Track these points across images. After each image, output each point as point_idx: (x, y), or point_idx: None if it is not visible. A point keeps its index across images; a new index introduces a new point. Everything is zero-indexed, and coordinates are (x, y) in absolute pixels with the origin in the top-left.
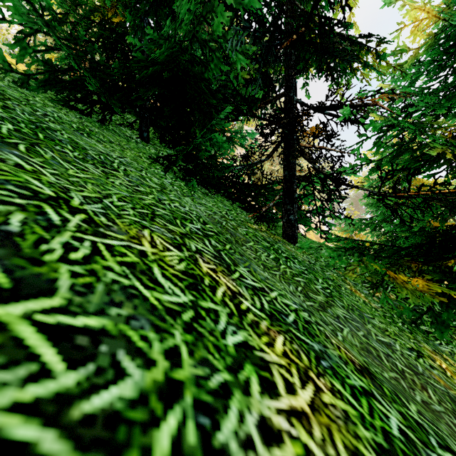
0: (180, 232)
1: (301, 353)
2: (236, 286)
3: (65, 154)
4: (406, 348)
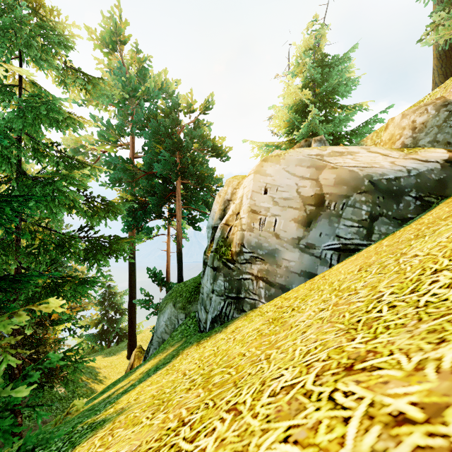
0: None
1: None
2: None
3: None
4: None
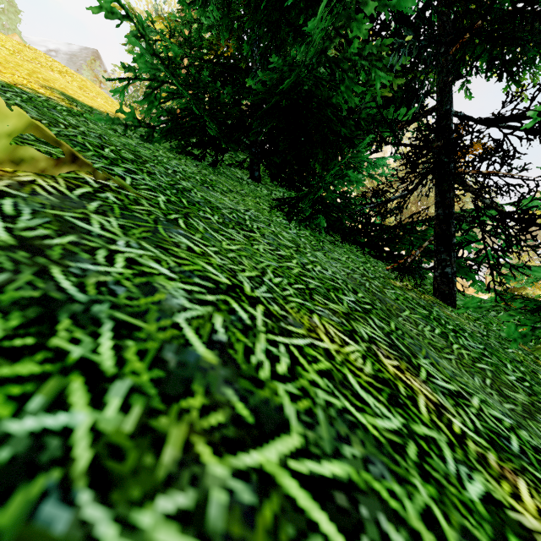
0: (342, 312)
1: None
2: (431, 392)
3: (210, 222)
4: None
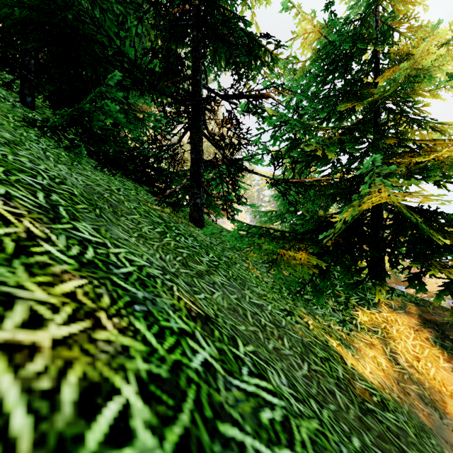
0: None
1: (103, 297)
2: (48, 233)
3: None
4: (278, 309)
